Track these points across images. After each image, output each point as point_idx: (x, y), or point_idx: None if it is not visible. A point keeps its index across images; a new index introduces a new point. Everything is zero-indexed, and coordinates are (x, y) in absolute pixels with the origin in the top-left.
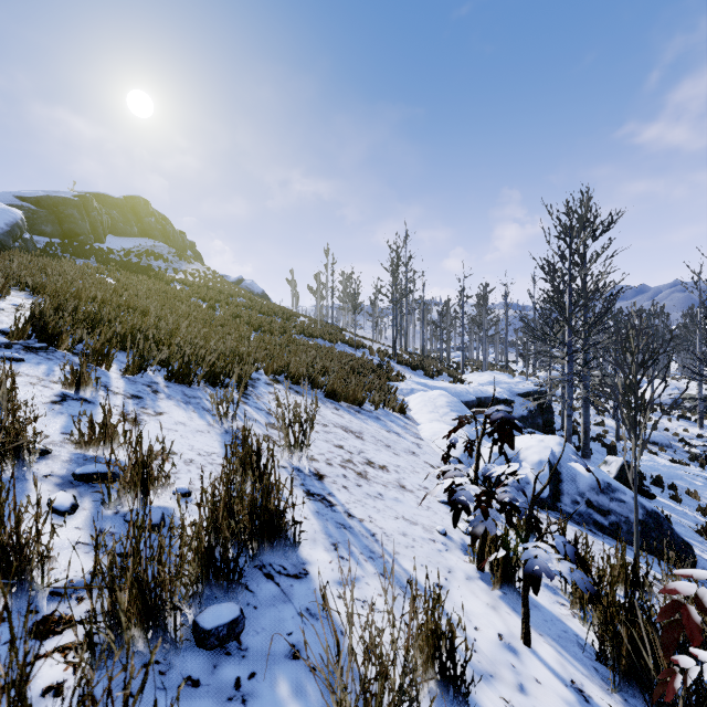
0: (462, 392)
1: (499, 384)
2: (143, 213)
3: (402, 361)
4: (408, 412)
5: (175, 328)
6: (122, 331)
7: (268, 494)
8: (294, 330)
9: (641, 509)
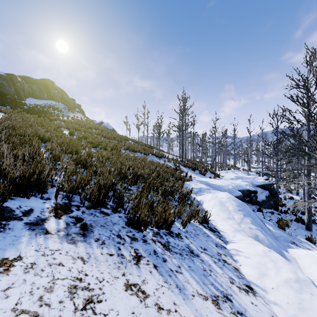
0: (232, 189)
1: (244, 179)
2: (50, 88)
3: (186, 165)
4: (207, 217)
5: None
6: None
7: None
8: (122, 147)
9: None
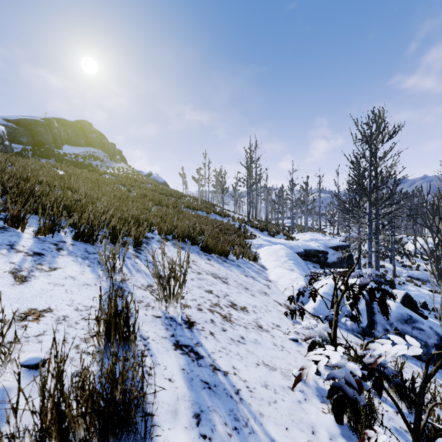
0: (294, 246)
1: (318, 241)
2: (87, 131)
3: (254, 226)
4: (259, 260)
5: (93, 201)
6: (45, 202)
7: (114, 380)
8: (183, 205)
9: (436, 336)
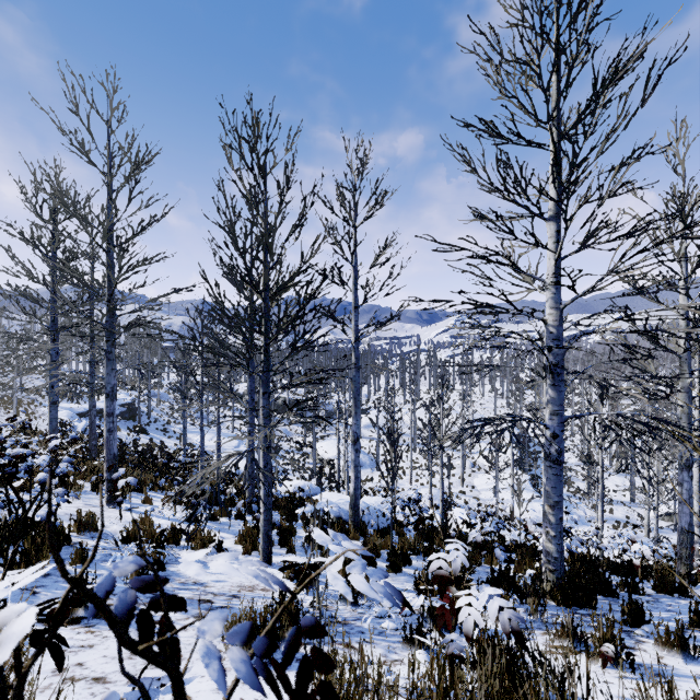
0: (81, 409)
1: None
2: None
3: None
4: None
5: None
6: None
7: None
8: None
9: None
